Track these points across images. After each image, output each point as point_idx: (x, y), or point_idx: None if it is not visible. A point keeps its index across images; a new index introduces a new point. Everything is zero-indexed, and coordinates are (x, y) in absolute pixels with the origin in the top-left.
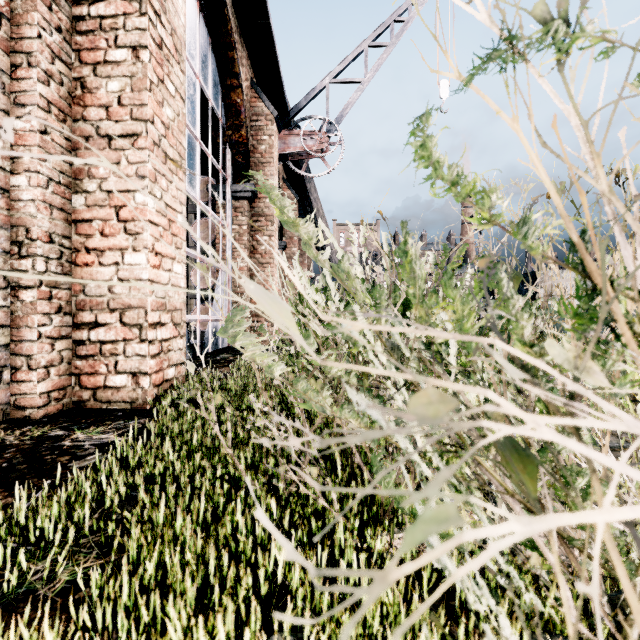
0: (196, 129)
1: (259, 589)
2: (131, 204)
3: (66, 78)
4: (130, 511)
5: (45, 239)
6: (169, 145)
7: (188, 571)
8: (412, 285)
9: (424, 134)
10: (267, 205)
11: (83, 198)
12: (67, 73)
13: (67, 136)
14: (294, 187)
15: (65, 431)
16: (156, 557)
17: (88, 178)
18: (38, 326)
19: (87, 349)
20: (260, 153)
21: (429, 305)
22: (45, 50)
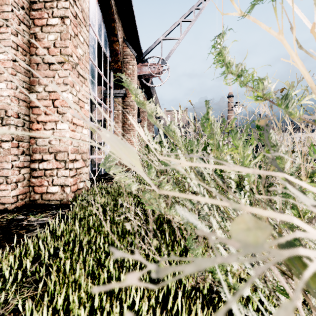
0: (95, 62)
1: (123, 309)
2: (60, 98)
3: (27, 33)
4: (55, 261)
5: (15, 116)
6: (80, 68)
7: (83, 301)
8: (212, 138)
9: (220, 46)
10: (131, 100)
11: (35, 95)
12: (27, 30)
13: (27, 63)
14: (145, 92)
15: (25, 216)
16: (65, 292)
17: (38, 85)
18: (11, 161)
19: (37, 173)
20: (128, 74)
21: (222, 150)
22: (15, 18)
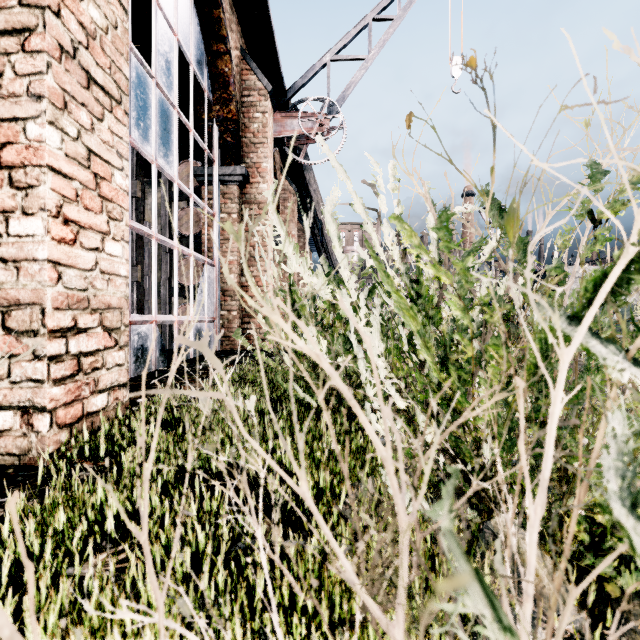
0: (173, 95)
1: None
2: (20, 140)
3: None
4: None
5: None
6: (95, 63)
7: None
8: None
9: None
10: (260, 191)
11: None
12: None
13: None
14: (292, 179)
15: None
16: None
17: None
18: None
19: None
20: (252, 132)
21: None
22: None
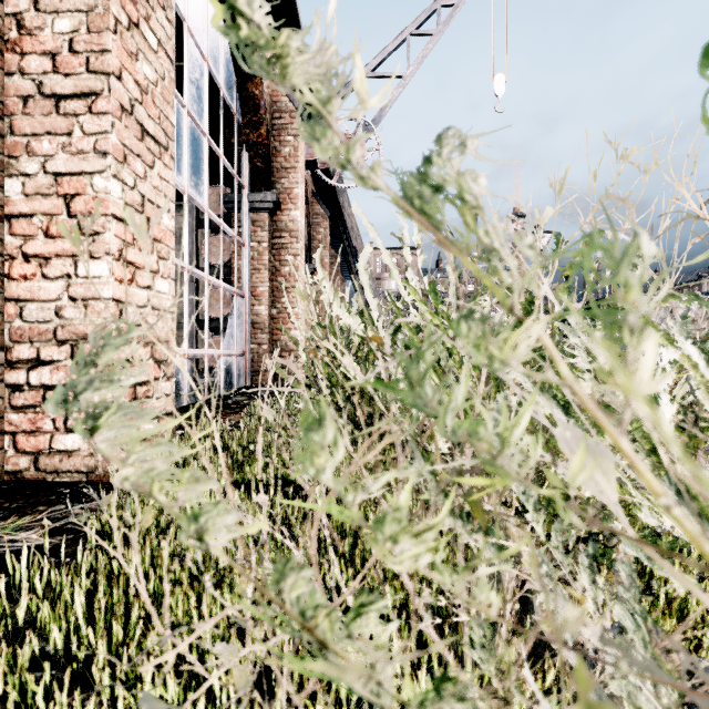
0: (203, 122)
1: None
2: (87, 192)
3: None
4: None
5: None
6: (148, 116)
7: None
8: None
9: None
10: (292, 218)
11: (20, 184)
12: None
13: None
14: (325, 202)
15: None
16: None
17: (27, 155)
18: None
19: (25, 397)
20: (283, 157)
21: None
22: None
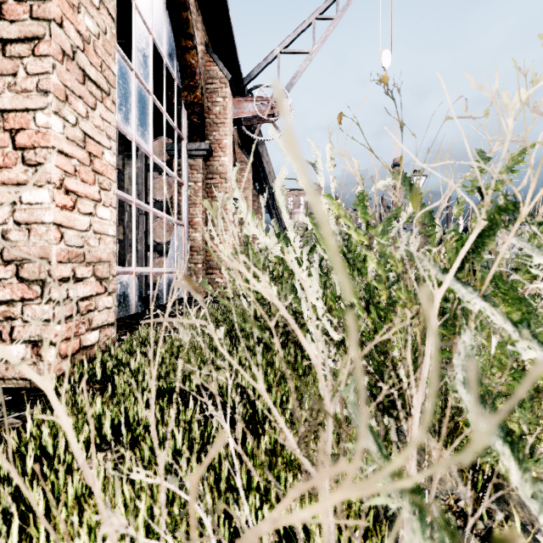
0: (149, 83)
1: None
2: (30, 127)
3: None
4: None
5: None
6: (90, 63)
7: None
8: None
9: None
10: (221, 163)
11: None
12: None
13: None
14: (248, 153)
15: None
16: None
17: None
18: None
19: None
20: (215, 114)
21: None
22: None
